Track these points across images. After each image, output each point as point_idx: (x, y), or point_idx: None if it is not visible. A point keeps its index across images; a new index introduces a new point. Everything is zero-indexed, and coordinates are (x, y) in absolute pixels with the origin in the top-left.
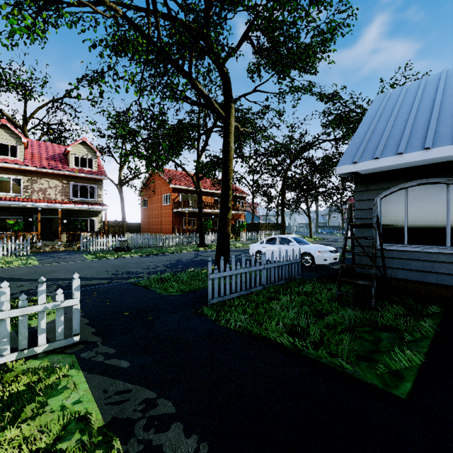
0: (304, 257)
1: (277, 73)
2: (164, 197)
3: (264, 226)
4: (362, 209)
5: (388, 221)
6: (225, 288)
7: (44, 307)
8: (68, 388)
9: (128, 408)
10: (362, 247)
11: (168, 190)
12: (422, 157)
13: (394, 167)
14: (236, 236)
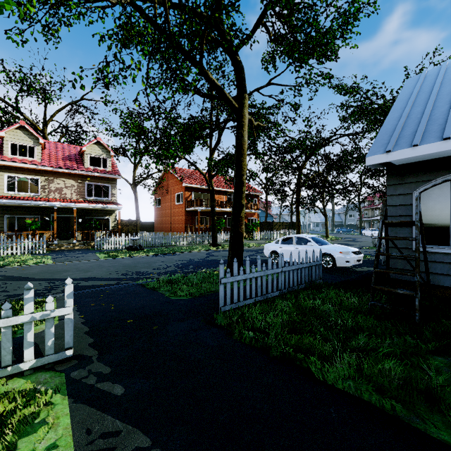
0: (323, 259)
1: (294, 60)
2: (177, 196)
3: (278, 225)
4: (395, 205)
5: (429, 218)
6: (238, 292)
7: (32, 317)
8: (46, 424)
9: None
10: (398, 249)
11: (181, 189)
12: None
13: (437, 155)
14: (249, 235)
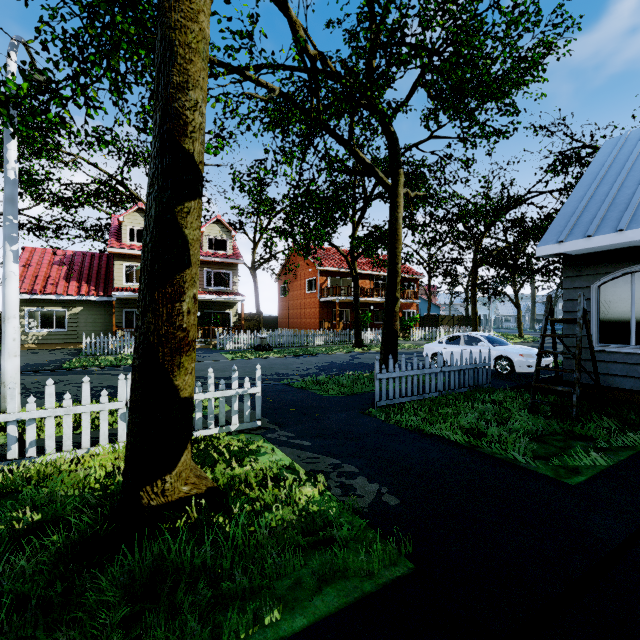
0: (499, 363)
1: (460, 122)
2: (308, 283)
3: (446, 319)
4: (572, 299)
5: (609, 315)
6: (393, 393)
7: (237, 392)
8: (268, 453)
9: (321, 466)
10: (566, 347)
11: (314, 273)
12: None
13: (615, 246)
14: (405, 334)
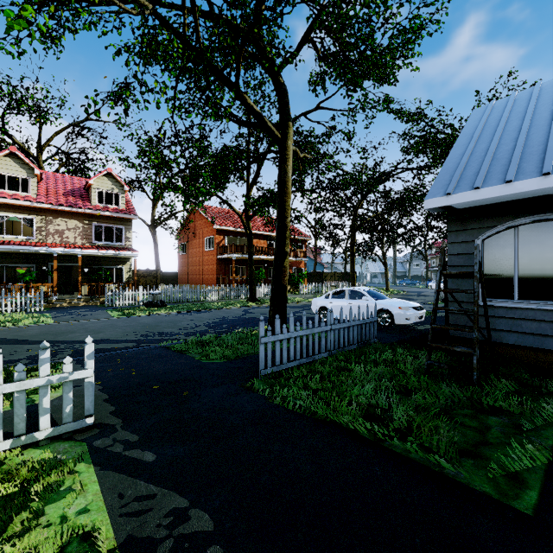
0: (380, 316)
1: (346, 83)
2: (206, 241)
3: (329, 276)
4: (457, 253)
5: (493, 269)
6: (281, 354)
7: (48, 380)
8: (73, 491)
9: (150, 521)
10: (458, 303)
11: (212, 232)
12: (540, 185)
13: (501, 199)
14: (295, 289)
